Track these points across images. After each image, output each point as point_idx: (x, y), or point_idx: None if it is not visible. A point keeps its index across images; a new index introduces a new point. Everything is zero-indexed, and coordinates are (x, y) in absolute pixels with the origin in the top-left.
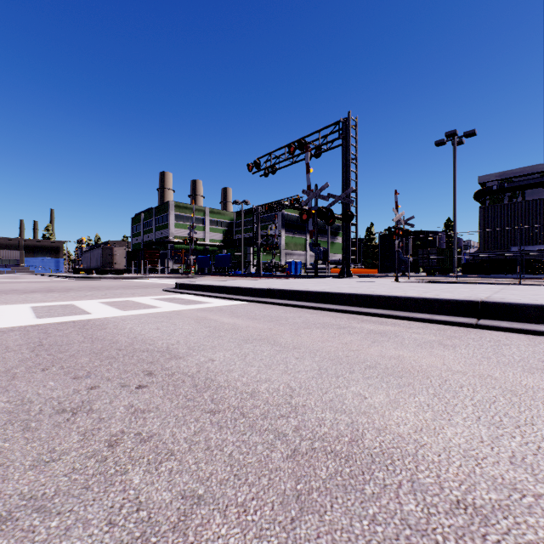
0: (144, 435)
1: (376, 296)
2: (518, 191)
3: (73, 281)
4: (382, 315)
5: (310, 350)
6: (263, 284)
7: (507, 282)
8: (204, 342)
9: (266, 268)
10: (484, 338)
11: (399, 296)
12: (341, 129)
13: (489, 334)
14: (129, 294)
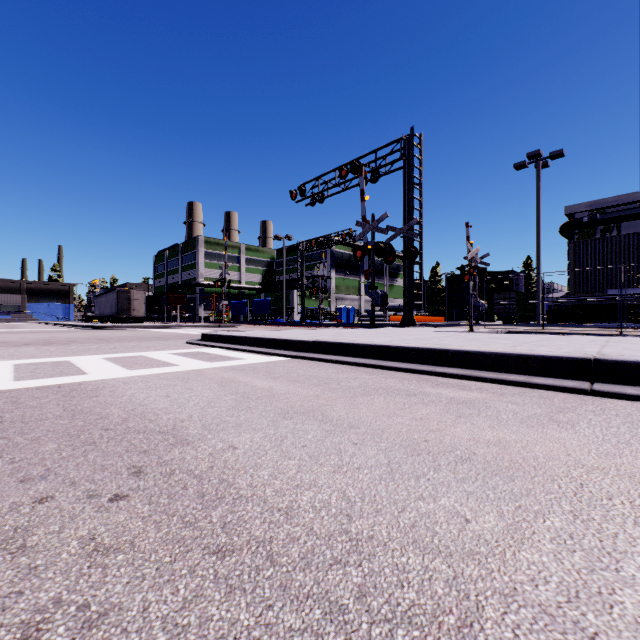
0: (92, 610)
1: (454, 351)
2: (613, 224)
3: (81, 331)
4: (463, 377)
5: (373, 430)
6: (309, 335)
7: (605, 333)
8: (226, 418)
9: (313, 315)
10: (608, 411)
11: (483, 351)
12: (402, 148)
13: (611, 404)
14: (143, 347)
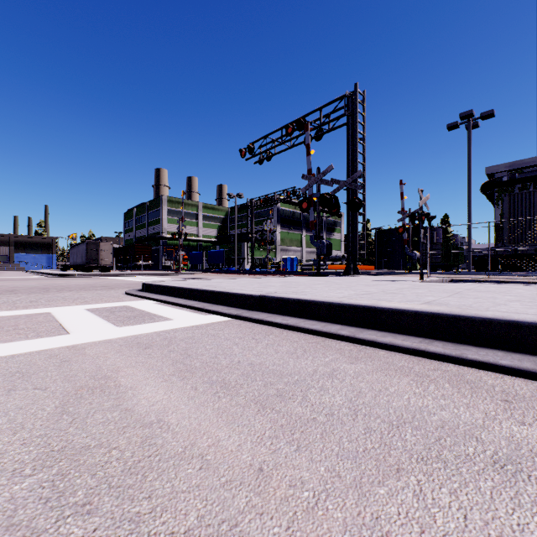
0: None
1: (482, 319)
2: (530, 183)
3: (42, 279)
4: (531, 374)
5: None
6: (256, 285)
7: None
8: None
9: (261, 264)
10: None
11: None
12: (346, 106)
13: None
14: (70, 300)
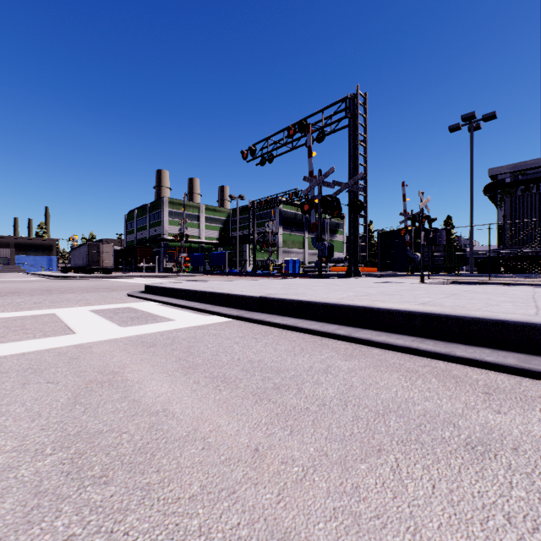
0: None
1: (472, 319)
2: (533, 184)
3: (44, 281)
4: (514, 370)
5: None
6: (257, 287)
7: None
8: None
9: (263, 266)
10: None
11: (530, 322)
12: (347, 108)
13: None
14: (73, 301)
